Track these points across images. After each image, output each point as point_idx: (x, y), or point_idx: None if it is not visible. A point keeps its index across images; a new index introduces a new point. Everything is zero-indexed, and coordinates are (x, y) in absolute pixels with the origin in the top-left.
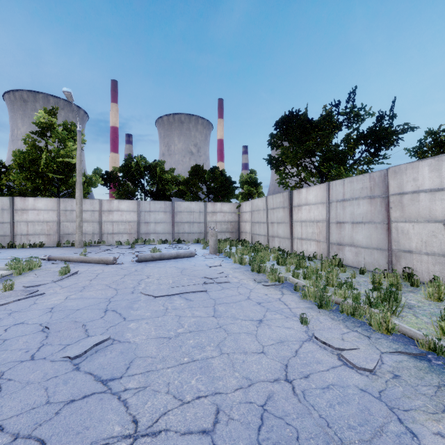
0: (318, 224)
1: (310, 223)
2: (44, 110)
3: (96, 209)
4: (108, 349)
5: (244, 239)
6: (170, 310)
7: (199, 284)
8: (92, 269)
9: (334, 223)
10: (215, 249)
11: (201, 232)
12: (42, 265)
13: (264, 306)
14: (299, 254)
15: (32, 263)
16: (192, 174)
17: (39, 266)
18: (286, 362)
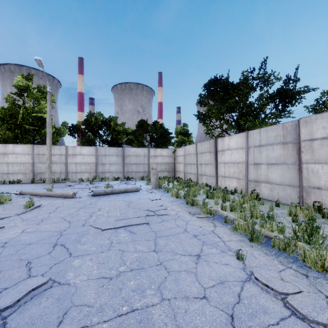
0: (239, 165)
1: (232, 164)
2: (22, 75)
3: (63, 153)
4: (44, 294)
5: (178, 177)
6: (115, 244)
7: (142, 217)
8: (54, 202)
9: (251, 164)
10: (156, 185)
11: (145, 171)
12: (13, 199)
13: (200, 240)
14: (223, 189)
15: (3, 198)
16: (138, 126)
17: (9, 200)
18: (231, 312)
